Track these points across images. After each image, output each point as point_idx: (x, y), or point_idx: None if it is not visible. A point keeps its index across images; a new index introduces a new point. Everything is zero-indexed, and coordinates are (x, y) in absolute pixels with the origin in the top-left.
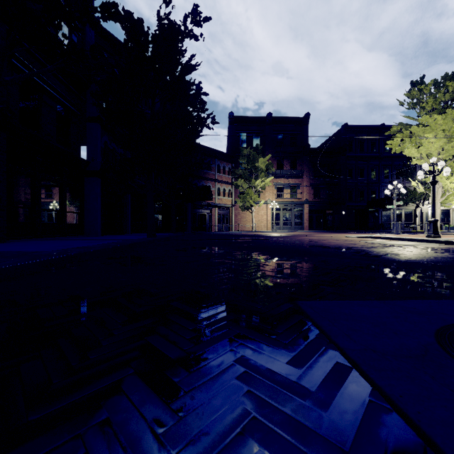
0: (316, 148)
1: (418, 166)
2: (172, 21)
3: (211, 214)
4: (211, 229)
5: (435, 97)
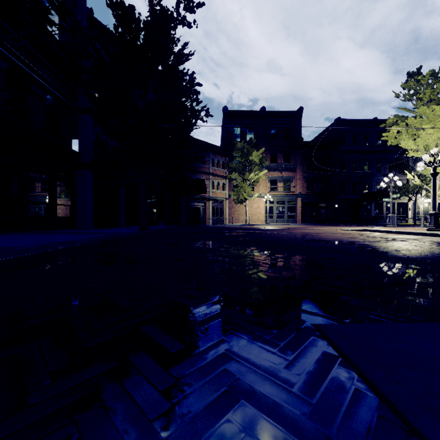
0: (309, 142)
1: (411, 159)
2: (164, 7)
3: (205, 207)
4: (205, 222)
5: (432, 88)
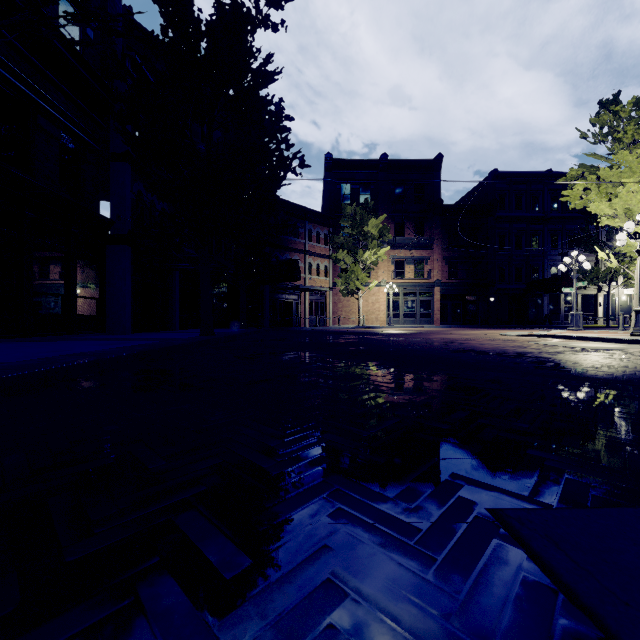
0: (451, 205)
1: (602, 231)
2: (237, 1)
3: (299, 301)
4: (299, 323)
5: (636, 124)
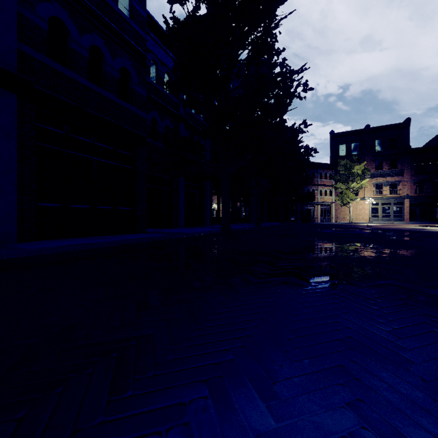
0: (417, 148)
1: None
2: (293, 128)
3: (315, 210)
4: (315, 220)
5: None
